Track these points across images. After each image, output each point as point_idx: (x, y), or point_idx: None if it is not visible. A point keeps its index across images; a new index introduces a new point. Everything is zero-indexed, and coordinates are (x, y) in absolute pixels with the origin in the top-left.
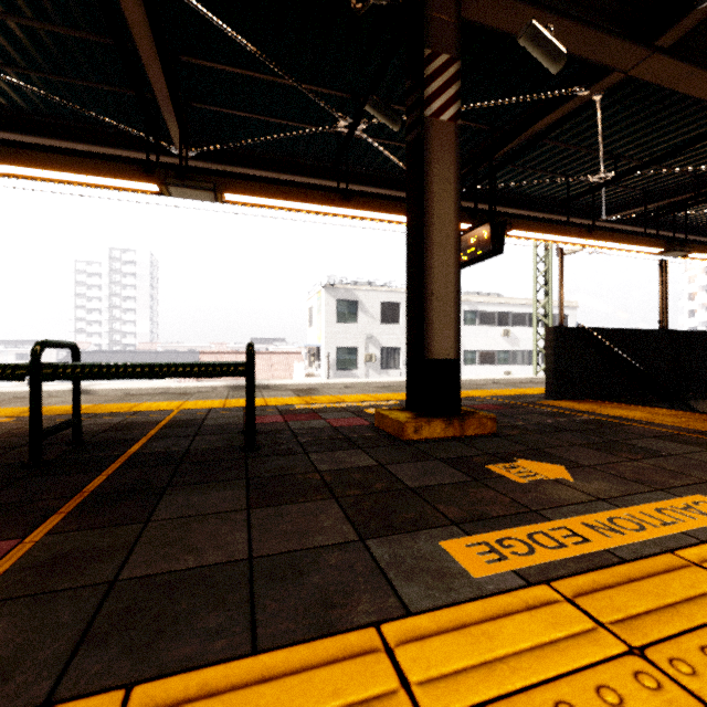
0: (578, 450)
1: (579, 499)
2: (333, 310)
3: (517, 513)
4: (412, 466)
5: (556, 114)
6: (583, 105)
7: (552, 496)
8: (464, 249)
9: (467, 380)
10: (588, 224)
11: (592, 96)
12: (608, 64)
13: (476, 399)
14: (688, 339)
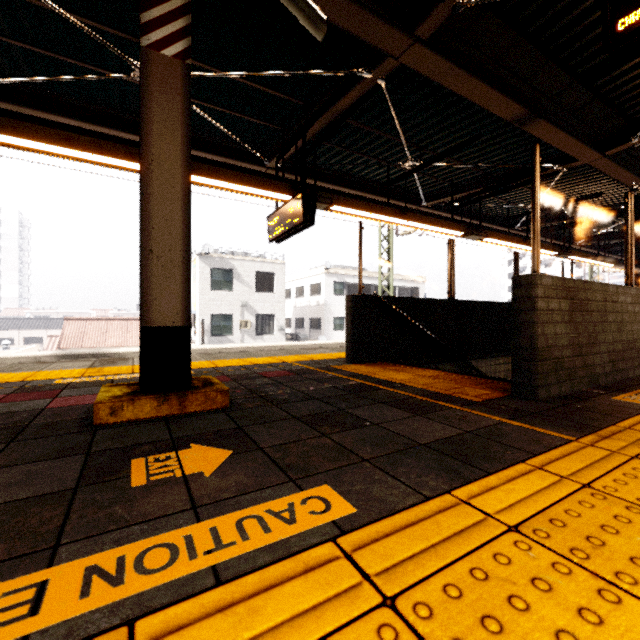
0: (286, 424)
1: (165, 511)
2: (208, 278)
3: (22, 554)
4: (26, 469)
5: (352, 95)
6: (373, 89)
7: (137, 509)
8: (285, 219)
9: (320, 344)
10: (414, 209)
11: (377, 80)
12: (379, 47)
13: (281, 365)
14: (470, 308)
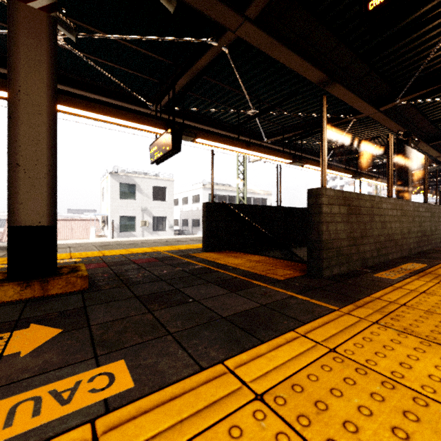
0: (125, 303)
1: None
2: (117, 190)
3: None
4: None
5: (206, 58)
6: (220, 54)
7: None
8: (160, 147)
9: (194, 237)
10: (259, 144)
11: (222, 48)
12: (220, 22)
13: (153, 253)
14: (292, 212)
